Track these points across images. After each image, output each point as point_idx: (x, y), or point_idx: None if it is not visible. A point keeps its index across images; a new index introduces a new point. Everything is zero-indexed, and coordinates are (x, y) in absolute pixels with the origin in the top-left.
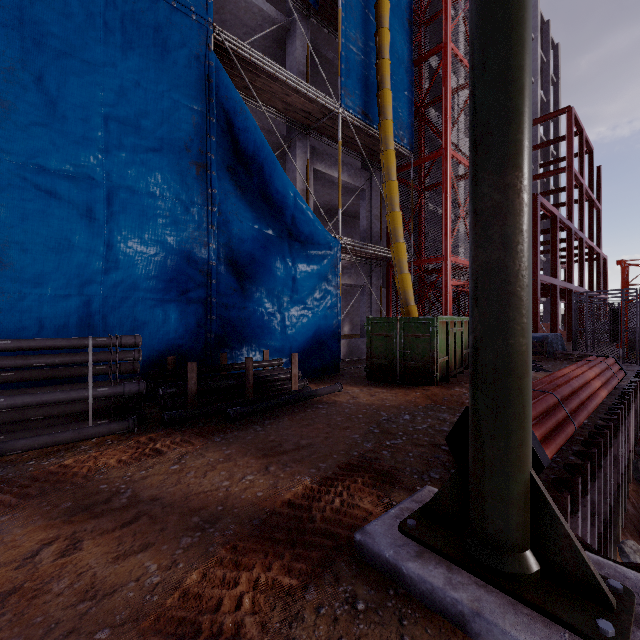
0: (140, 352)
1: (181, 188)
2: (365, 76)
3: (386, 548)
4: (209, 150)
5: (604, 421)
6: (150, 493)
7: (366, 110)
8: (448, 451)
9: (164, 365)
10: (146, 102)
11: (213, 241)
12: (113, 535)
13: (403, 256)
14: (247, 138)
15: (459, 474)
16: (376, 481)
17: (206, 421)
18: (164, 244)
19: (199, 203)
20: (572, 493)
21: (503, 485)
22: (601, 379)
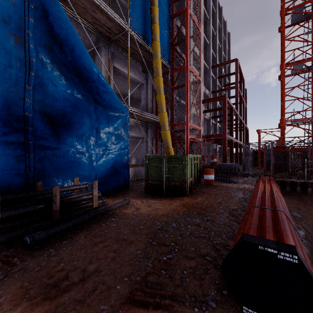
0: None
1: None
2: (144, 14)
3: None
4: (27, 28)
5: None
6: None
7: (144, 34)
8: (212, 262)
9: None
10: None
11: (31, 97)
12: None
13: (166, 120)
14: (60, 25)
15: None
16: None
17: (4, 248)
18: None
19: (17, 66)
20: None
21: None
22: (279, 191)
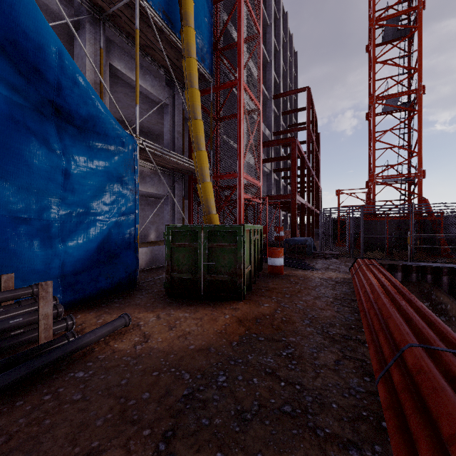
0: None
1: None
2: None
3: None
4: None
5: None
6: None
7: (168, 12)
8: None
9: None
10: None
11: None
12: None
13: (205, 165)
14: None
15: None
16: None
17: None
18: None
19: None
20: None
21: None
22: None
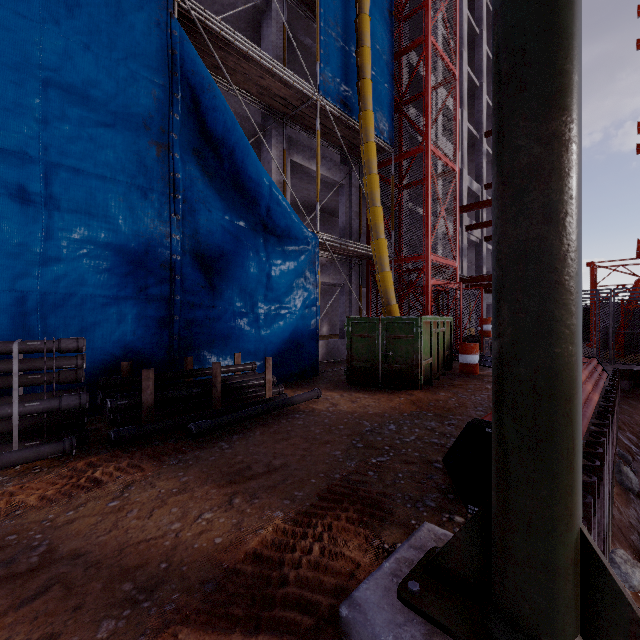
0: (84, 358)
1: (139, 170)
2: (345, 64)
3: (383, 630)
4: (172, 129)
5: (597, 427)
6: (73, 546)
7: (346, 100)
8: (442, 469)
9: (118, 372)
10: (95, 69)
11: (177, 232)
12: (2, 622)
13: (384, 253)
14: (216, 118)
15: (476, 523)
16: (363, 515)
17: (163, 438)
18: (118, 233)
19: (160, 188)
20: (584, 518)
21: (546, 549)
22: (591, 382)
